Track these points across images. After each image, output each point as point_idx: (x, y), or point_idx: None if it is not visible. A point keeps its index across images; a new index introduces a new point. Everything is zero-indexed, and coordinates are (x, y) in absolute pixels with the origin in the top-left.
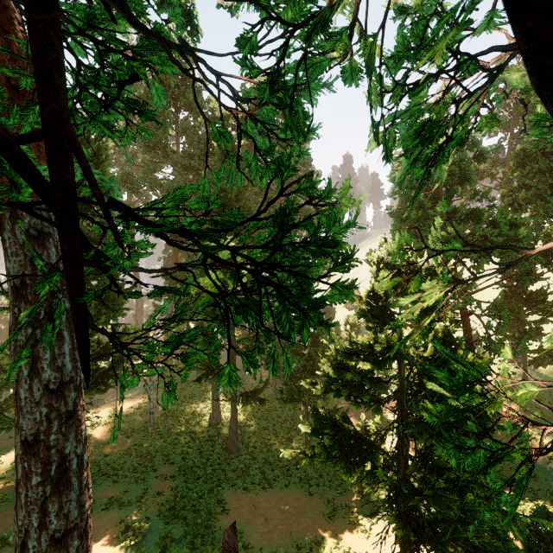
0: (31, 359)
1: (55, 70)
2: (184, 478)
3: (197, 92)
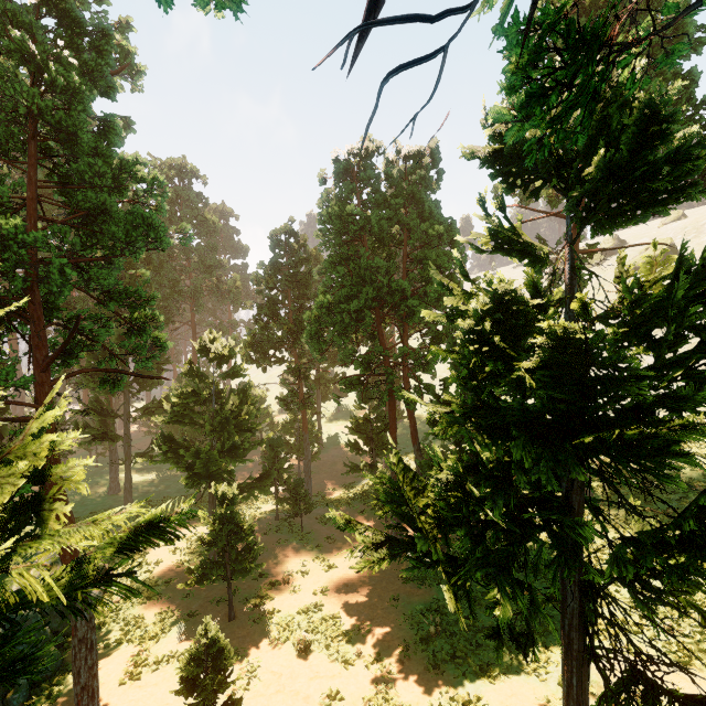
0: None
1: None
2: None
3: None
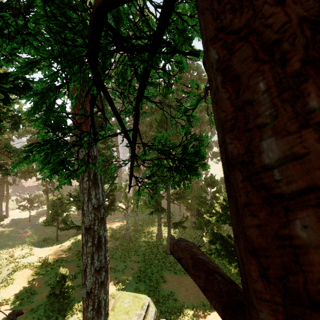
0: (88, 194)
1: (138, 119)
2: (144, 263)
3: None
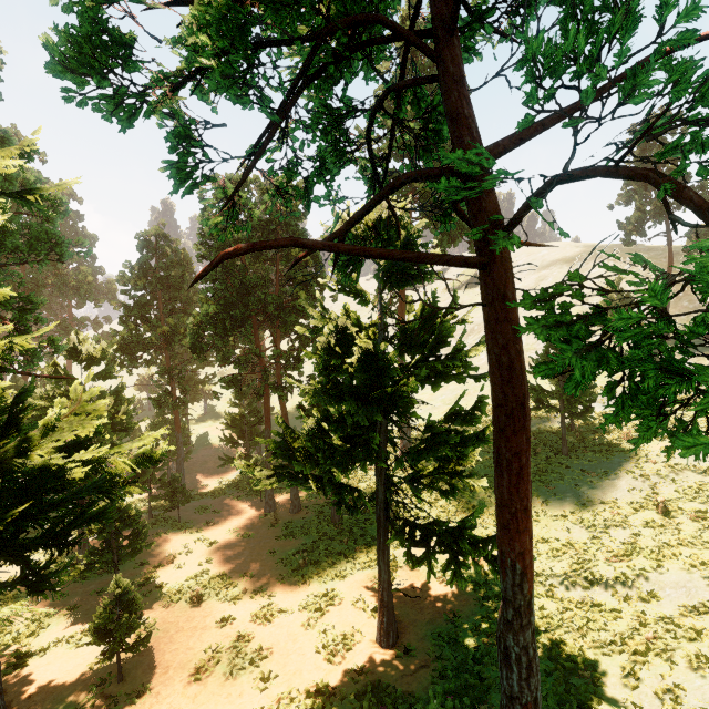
0: None
1: None
2: None
3: None
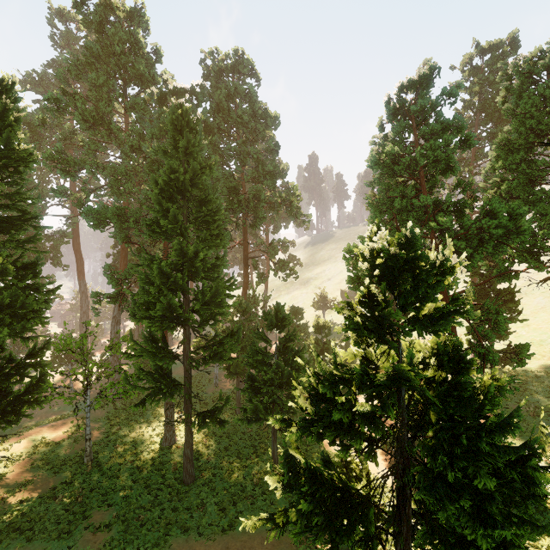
0: None
1: None
2: (123, 526)
3: (150, 66)
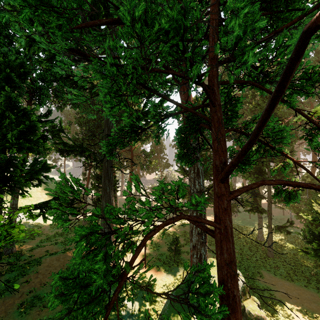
0: (193, 182)
1: None
2: (240, 256)
3: None
